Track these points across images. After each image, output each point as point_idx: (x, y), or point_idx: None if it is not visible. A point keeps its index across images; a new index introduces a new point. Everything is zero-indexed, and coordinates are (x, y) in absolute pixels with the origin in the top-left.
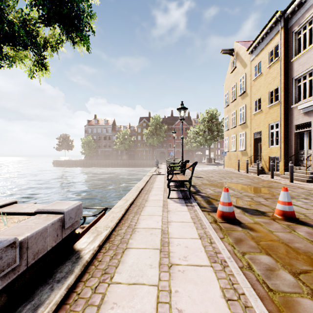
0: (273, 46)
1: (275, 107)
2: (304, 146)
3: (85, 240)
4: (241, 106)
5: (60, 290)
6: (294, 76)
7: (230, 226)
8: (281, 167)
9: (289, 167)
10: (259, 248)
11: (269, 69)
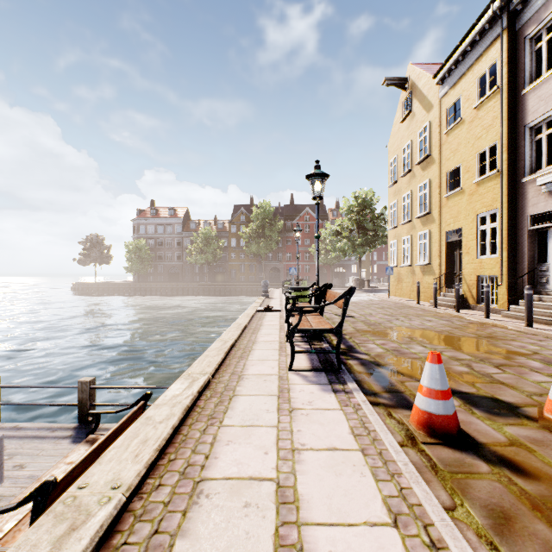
0: (485, 66)
1: (490, 183)
2: (548, 257)
3: None
4: (421, 183)
5: None
6: (528, 121)
7: (455, 457)
8: (502, 297)
9: (525, 297)
10: None
11: (478, 111)
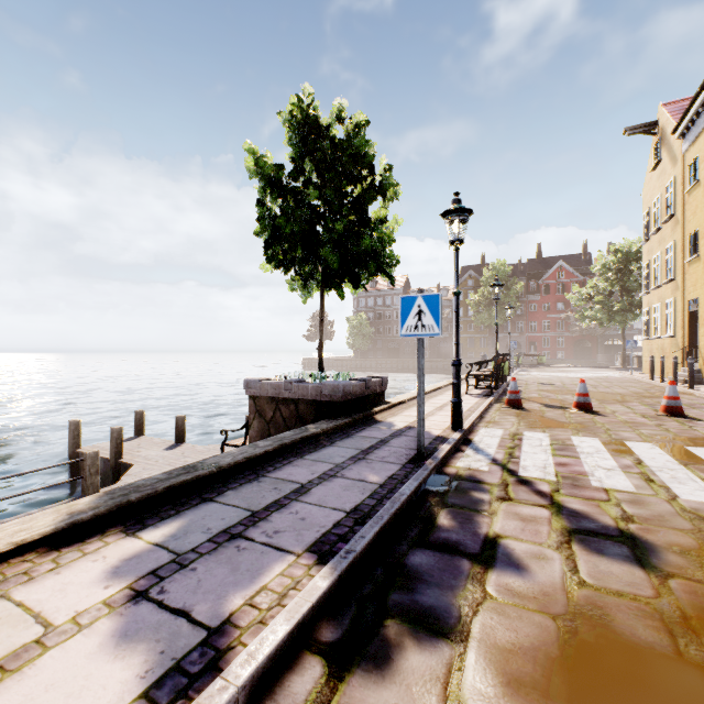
0: None
1: None
2: None
3: (390, 400)
4: (667, 245)
5: (385, 405)
6: None
7: (510, 409)
8: None
9: None
10: (515, 415)
11: None
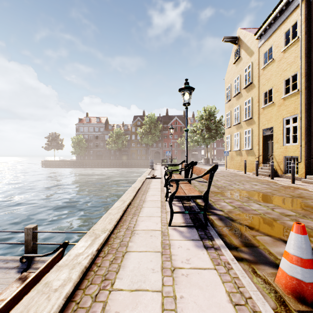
0: (289, 25)
1: (292, 98)
2: None
3: None
4: (246, 100)
5: None
6: None
7: None
8: (301, 170)
9: None
10: None
11: (284, 53)
